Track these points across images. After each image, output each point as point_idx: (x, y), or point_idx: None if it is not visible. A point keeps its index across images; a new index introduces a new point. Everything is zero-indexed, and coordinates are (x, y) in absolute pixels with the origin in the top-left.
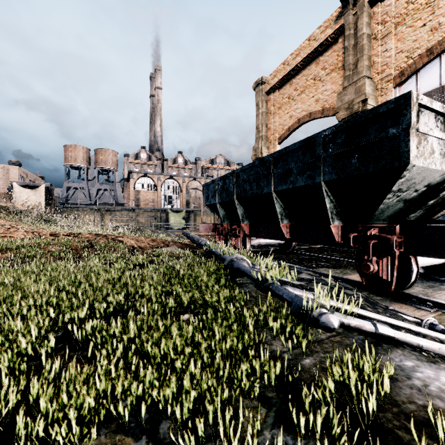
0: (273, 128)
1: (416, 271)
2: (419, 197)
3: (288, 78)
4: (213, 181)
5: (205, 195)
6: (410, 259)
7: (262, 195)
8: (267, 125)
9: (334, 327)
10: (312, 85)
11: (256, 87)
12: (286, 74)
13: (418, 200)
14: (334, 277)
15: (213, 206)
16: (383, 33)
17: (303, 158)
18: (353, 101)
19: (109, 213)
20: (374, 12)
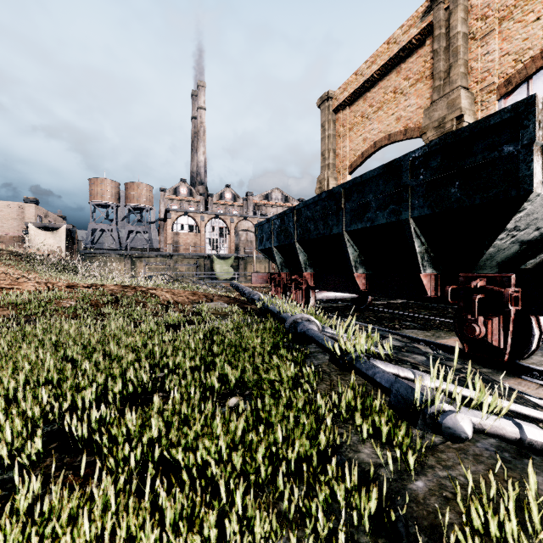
0: (342, 155)
1: (539, 335)
2: (541, 238)
3: (362, 91)
4: (269, 219)
5: (258, 237)
6: (530, 320)
7: (330, 236)
8: (335, 151)
9: (466, 436)
10: (392, 100)
11: (322, 103)
12: (359, 86)
13: (540, 242)
14: (425, 341)
15: (269, 250)
16: (484, 31)
17: (384, 188)
18: (445, 118)
19: (142, 260)
20: (472, 4)
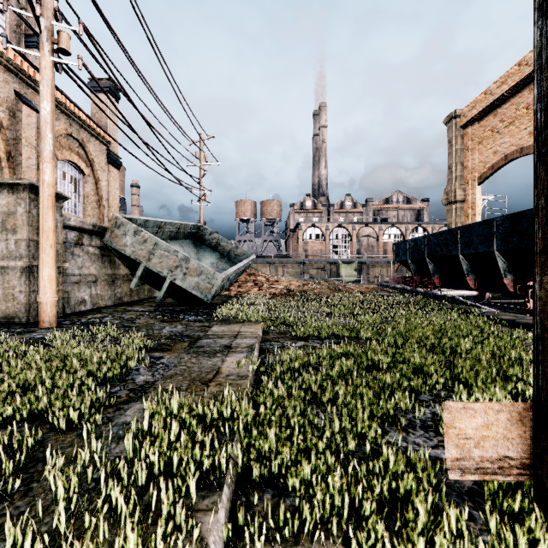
0: (471, 167)
1: None
2: None
3: (491, 108)
4: (404, 241)
5: (395, 252)
6: None
7: (450, 256)
8: (462, 163)
9: (459, 299)
10: (524, 116)
11: (448, 121)
12: (488, 104)
13: None
14: None
15: (404, 262)
16: None
17: (482, 233)
18: None
19: (282, 265)
20: None
